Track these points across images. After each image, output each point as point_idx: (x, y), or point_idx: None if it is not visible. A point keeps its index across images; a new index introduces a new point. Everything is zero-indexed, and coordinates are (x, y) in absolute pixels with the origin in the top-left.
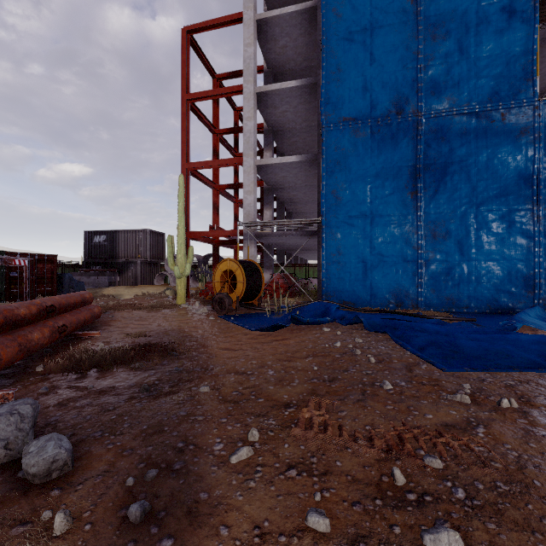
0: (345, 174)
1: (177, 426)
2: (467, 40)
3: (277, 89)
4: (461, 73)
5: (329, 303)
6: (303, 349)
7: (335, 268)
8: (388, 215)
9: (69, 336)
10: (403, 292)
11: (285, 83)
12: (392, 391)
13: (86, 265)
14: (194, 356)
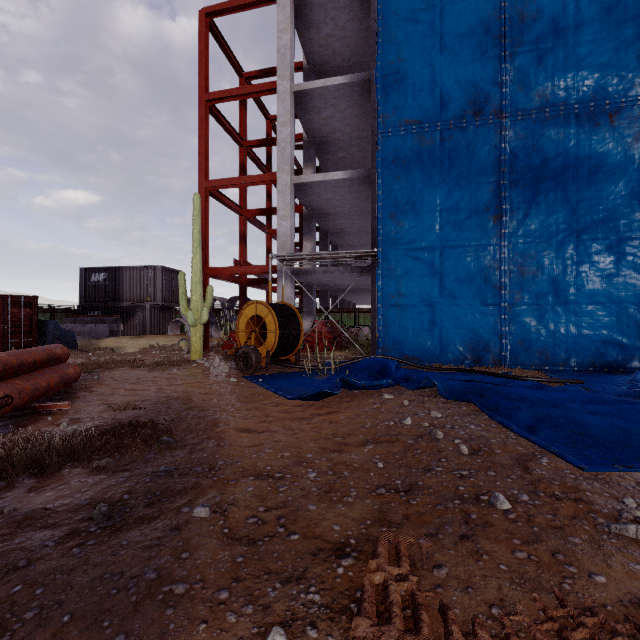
0: (408, 193)
1: (129, 613)
2: (564, 20)
3: (320, 87)
4: (556, 63)
5: (388, 359)
6: (358, 429)
7: (395, 313)
8: (463, 245)
9: (23, 410)
10: (483, 344)
11: (330, 79)
12: (512, 514)
13: (82, 310)
14: (196, 443)
